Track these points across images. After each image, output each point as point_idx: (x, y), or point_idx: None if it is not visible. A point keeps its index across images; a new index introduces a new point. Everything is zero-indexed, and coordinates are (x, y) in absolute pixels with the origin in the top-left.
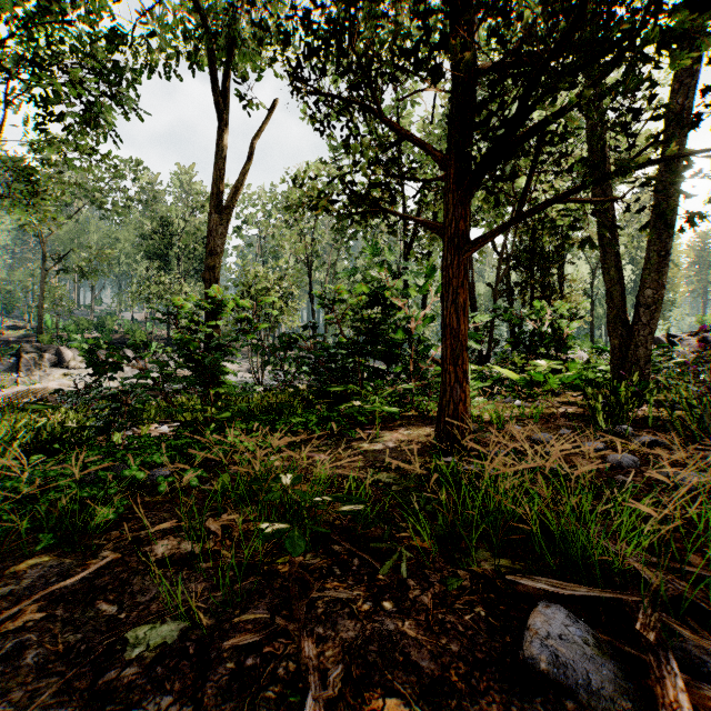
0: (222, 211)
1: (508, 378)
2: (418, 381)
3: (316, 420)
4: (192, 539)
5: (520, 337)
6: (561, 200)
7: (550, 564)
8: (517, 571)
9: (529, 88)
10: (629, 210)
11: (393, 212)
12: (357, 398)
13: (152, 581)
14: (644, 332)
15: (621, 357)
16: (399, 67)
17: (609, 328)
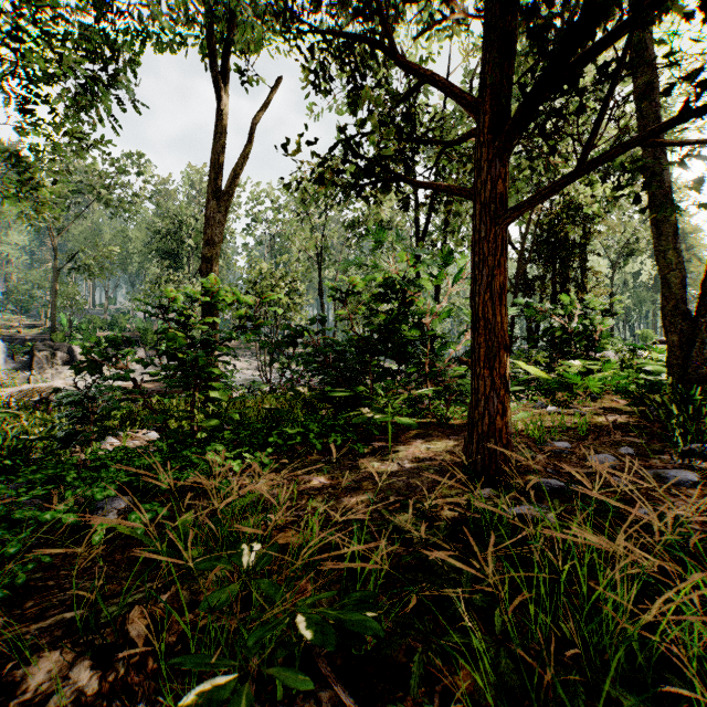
0: (220, 197)
1: (535, 379)
2: (435, 383)
3: (317, 430)
4: (97, 652)
5: (546, 333)
6: (643, 143)
7: None
8: None
9: None
10: None
11: (410, 179)
12: (365, 402)
13: None
14: None
15: (681, 356)
16: None
17: (664, 321)
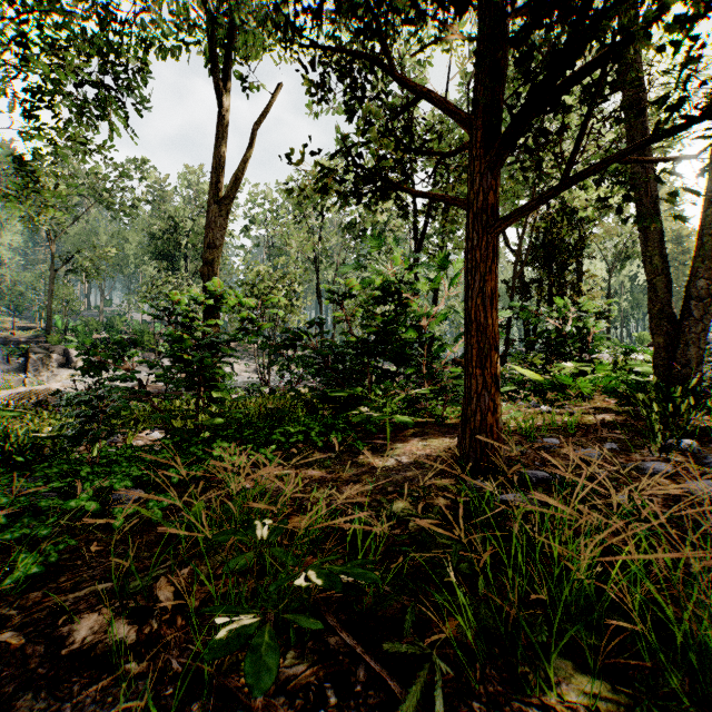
0: (221, 201)
1: (530, 380)
2: (432, 384)
3: (318, 428)
4: (131, 613)
5: (541, 335)
6: (621, 160)
7: (676, 693)
8: (625, 709)
9: (588, 6)
10: (701, 175)
11: (407, 189)
12: (365, 403)
13: (46, 703)
14: (695, 329)
15: (666, 357)
16: (415, 5)
17: (651, 324)
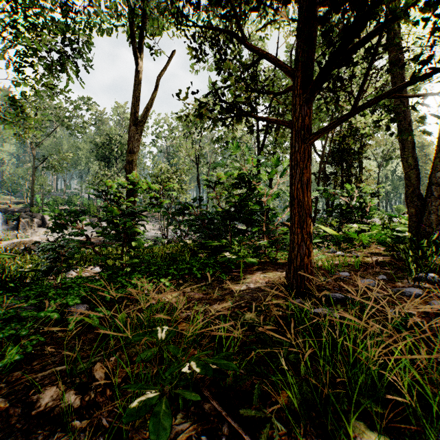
0: (137, 124)
1: (330, 235)
2: (269, 238)
3: (198, 266)
4: (77, 387)
5: (337, 207)
6: (390, 96)
7: None
8: None
9: None
10: None
11: (253, 115)
12: (227, 249)
13: None
14: (435, 203)
15: (416, 221)
16: None
17: (407, 200)
